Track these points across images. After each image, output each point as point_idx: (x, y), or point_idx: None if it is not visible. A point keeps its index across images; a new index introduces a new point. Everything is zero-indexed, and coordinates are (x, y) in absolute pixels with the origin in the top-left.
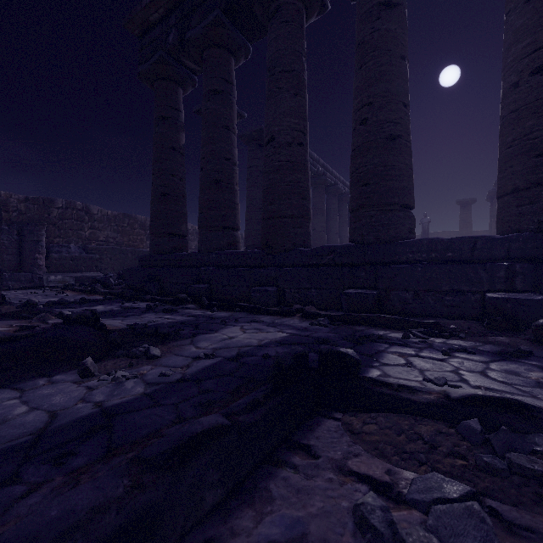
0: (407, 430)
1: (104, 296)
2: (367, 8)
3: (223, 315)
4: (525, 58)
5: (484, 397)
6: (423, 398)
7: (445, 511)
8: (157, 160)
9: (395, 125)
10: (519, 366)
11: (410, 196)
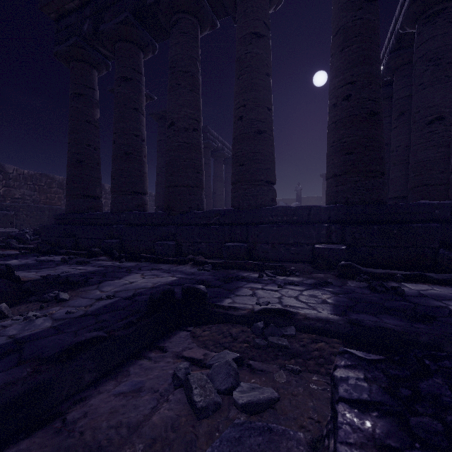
0: (225, 332)
1: (20, 251)
2: (243, 35)
3: (130, 265)
4: (340, 88)
5: (269, 309)
6: (240, 313)
7: (218, 365)
8: (73, 131)
9: (262, 123)
10: (320, 291)
11: (272, 175)
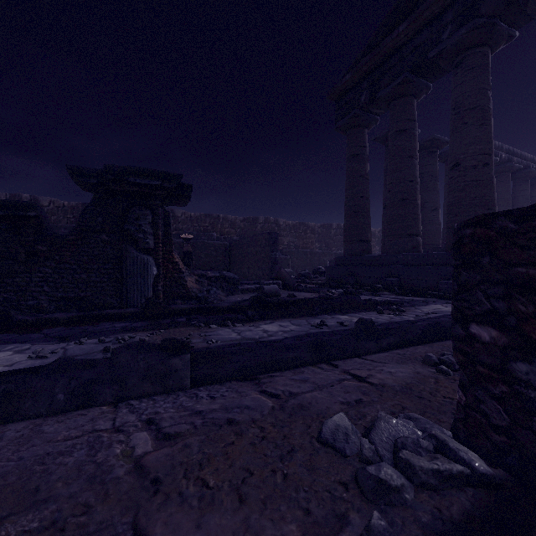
0: None
1: (315, 285)
2: None
3: (419, 299)
4: None
5: None
6: None
7: None
8: (349, 188)
9: None
10: None
11: None
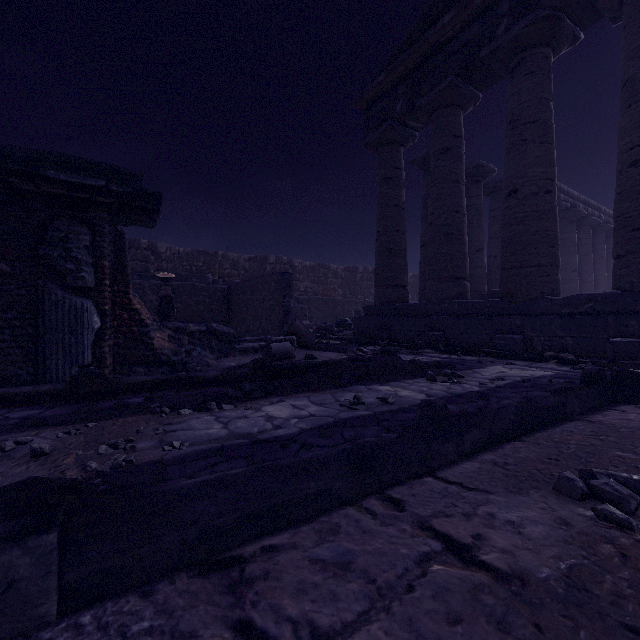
0: None
1: (340, 341)
2: (638, 44)
3: (471, 358)
4: None
5: None
6: None
7: None
8: (382, 219)
9: None
10: None
11: None
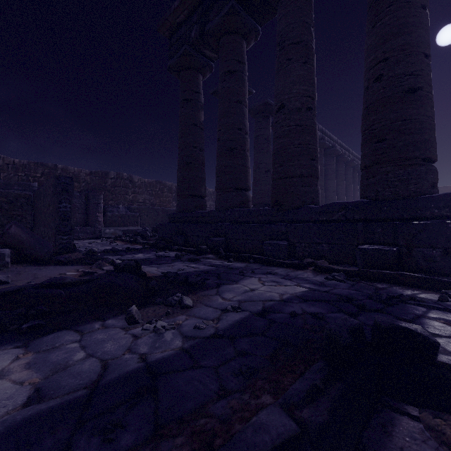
0: None
1: (143, 246)
2: None
3: (239, 265)
4: None
5: None
6: None
7: None
8: (182, 136)
9: (415, 77)
10: None
11: (432, 149)
